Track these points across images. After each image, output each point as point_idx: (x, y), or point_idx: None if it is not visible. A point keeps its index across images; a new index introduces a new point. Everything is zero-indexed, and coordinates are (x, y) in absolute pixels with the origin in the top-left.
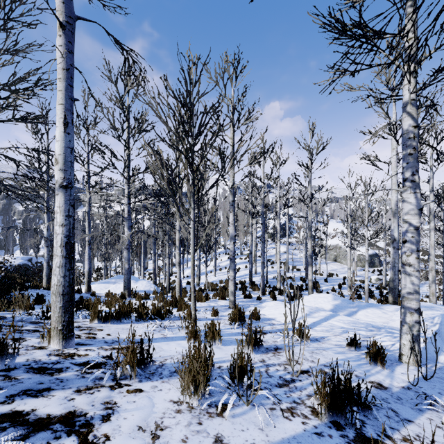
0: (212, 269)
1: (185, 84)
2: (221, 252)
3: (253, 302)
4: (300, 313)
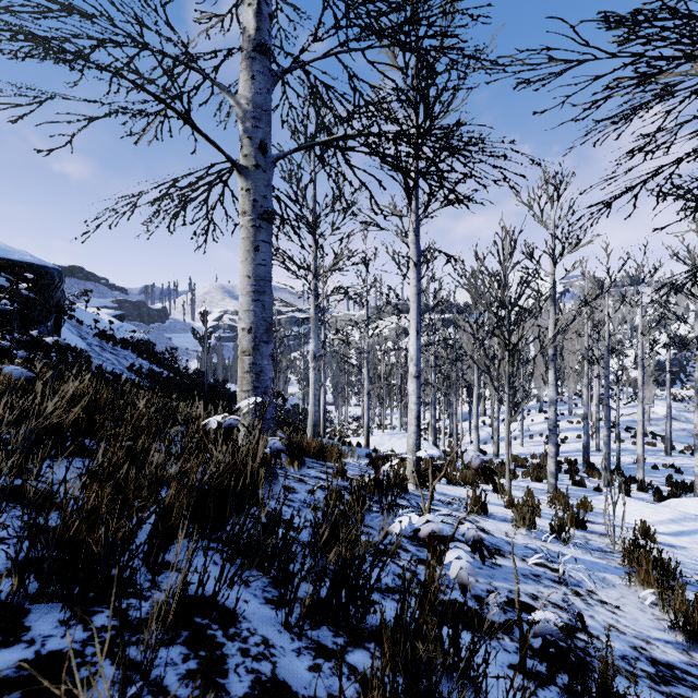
0: (516, 434)
1: (499, 261)
2: (532, 406)
3: (587, 493)
4: (659, 516)
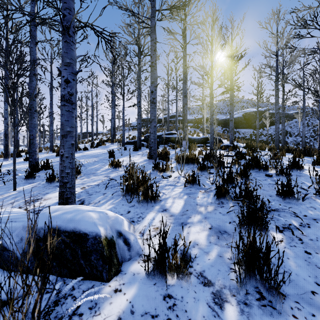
0: None
1: None
2: None
3: None
4: None
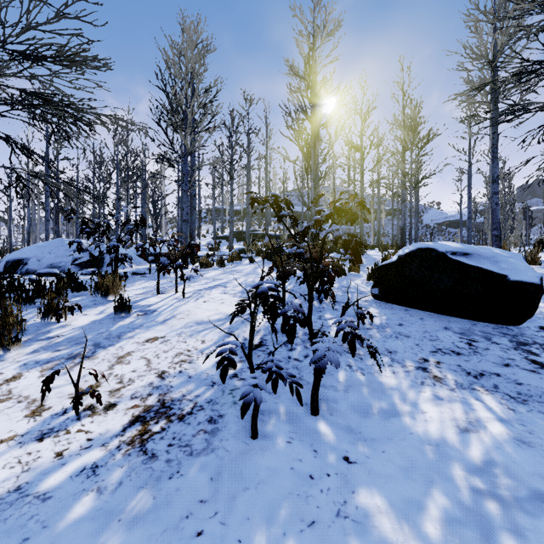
0: None
1: None
2: None
3: None
4: None
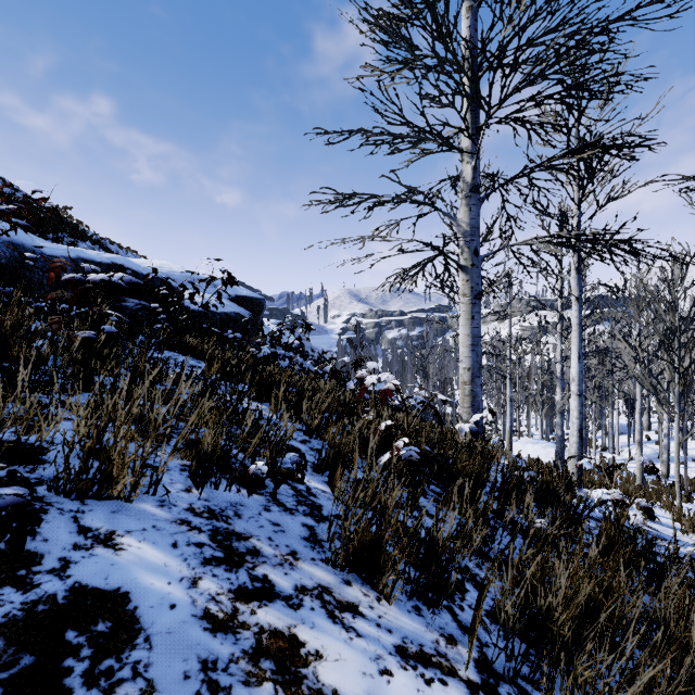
0: None
1: (667, 287)
2: None
3: None
4: None
